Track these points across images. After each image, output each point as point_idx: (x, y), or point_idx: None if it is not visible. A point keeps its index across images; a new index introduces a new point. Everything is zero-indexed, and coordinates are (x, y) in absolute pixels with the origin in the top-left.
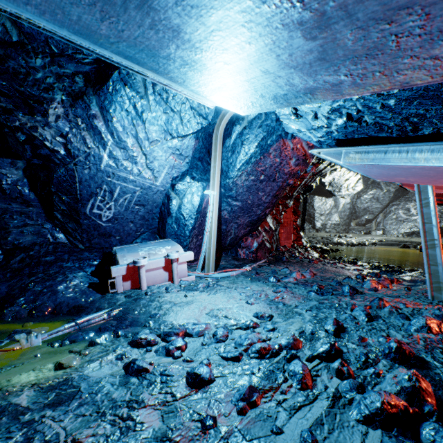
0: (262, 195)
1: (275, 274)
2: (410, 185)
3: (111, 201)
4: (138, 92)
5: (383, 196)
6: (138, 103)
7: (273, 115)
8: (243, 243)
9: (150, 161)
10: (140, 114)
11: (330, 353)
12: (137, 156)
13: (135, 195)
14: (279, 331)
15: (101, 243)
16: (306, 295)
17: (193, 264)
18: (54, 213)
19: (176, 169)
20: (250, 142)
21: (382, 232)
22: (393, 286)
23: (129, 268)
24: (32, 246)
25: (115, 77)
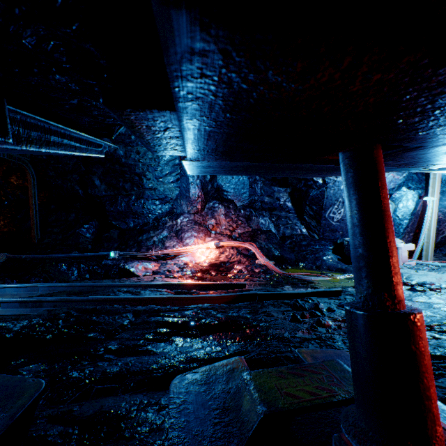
0: None
1: None
2: None
3: (341, 208)
4: None
5: None
6: None
7: None
8: None
9: None
10: None
11: None
12: None
13: None
14: None
15: (329, 236)
16: None
17: None
18: (303, 217)
19: (393, 183)
20: None
21: None
22: None
23: None
24: (291, 235)
25: None
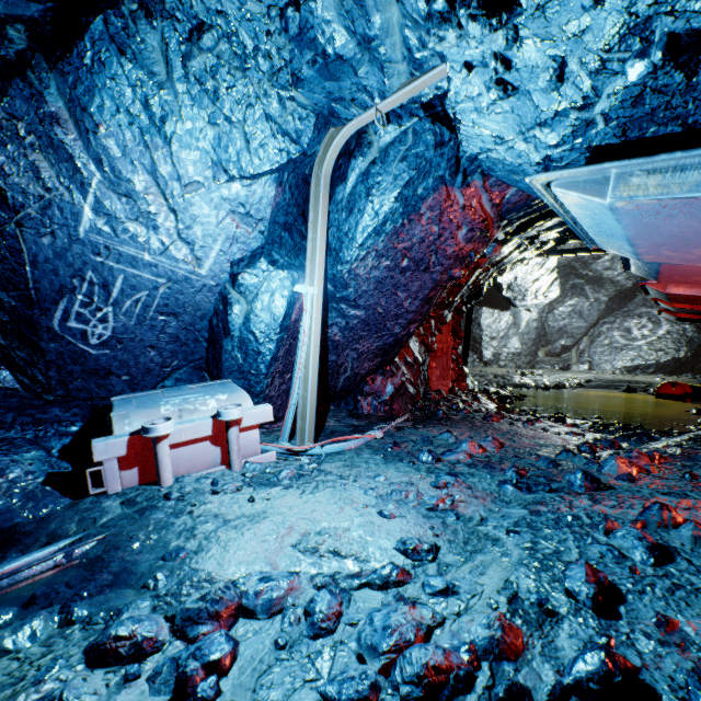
0: (404, 298)
1: (428, 445)
2: (672, 279)
3: (105, 305)
4: (153, 73)
5: (589, 309)
6: (154, 98)
7: (430, 135)
8: (369, 386)
9: (186, 226)
10: (160, 123)
11: (610, 681)
12: (157, 213)
13: (157, 294)
14: (459, 593)
15: (90, 390)
16: (498, 491)
17: (275, 427)
18: None
19: (240, 245)
20: (384, 191)
21: (588, 367)
22: (656, 469)
23: (134, 441)
24: None
25: (96, 32)
